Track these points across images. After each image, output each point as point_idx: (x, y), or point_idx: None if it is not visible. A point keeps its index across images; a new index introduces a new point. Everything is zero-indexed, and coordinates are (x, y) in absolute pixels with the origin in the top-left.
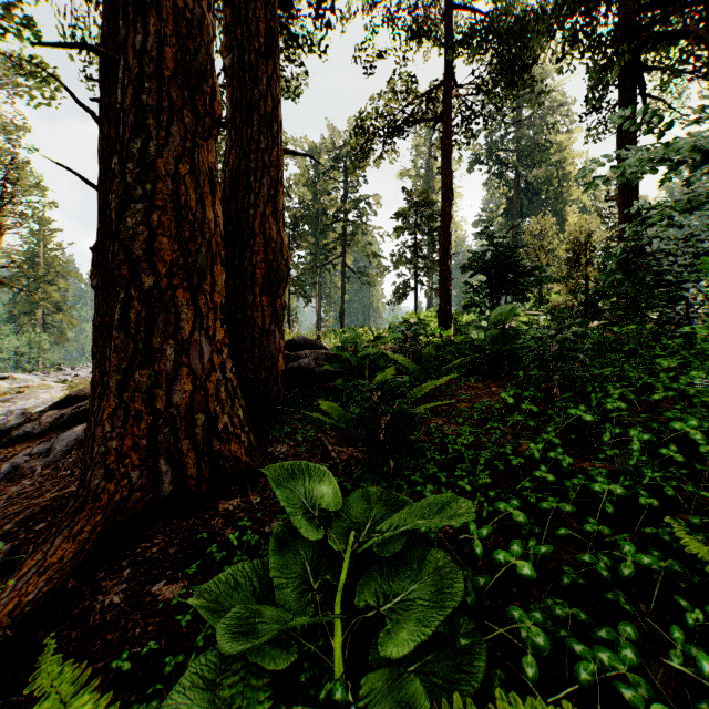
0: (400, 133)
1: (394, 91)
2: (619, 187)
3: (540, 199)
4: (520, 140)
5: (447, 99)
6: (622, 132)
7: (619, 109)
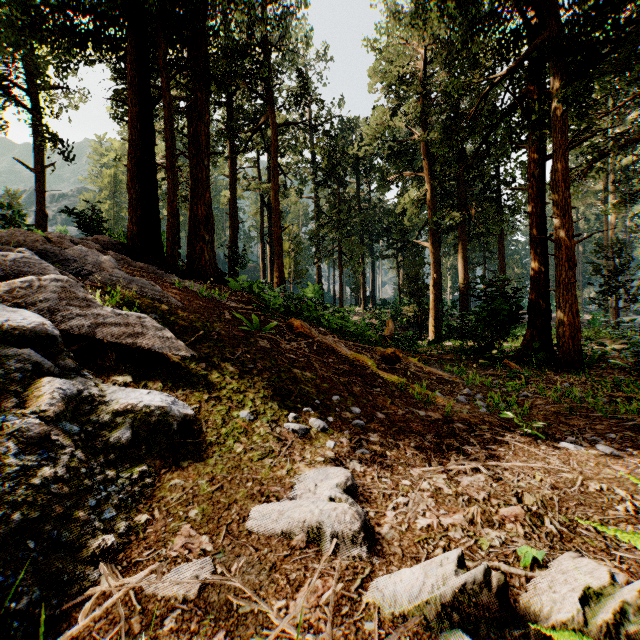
0: None
1: None
2: None
3: None
4: None
5: None
6: None
7: None
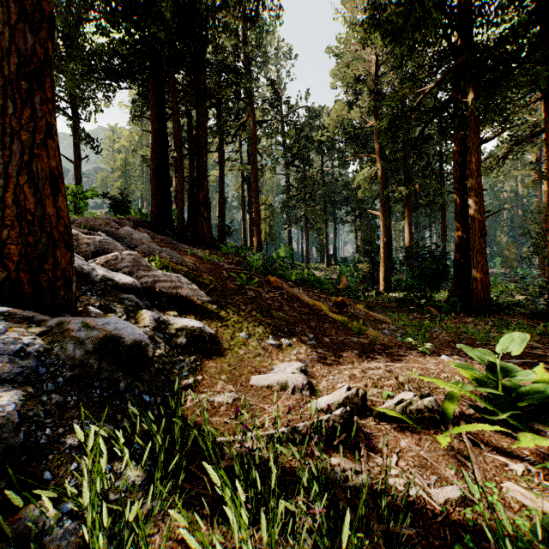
0: None
1: None
2: None
3: None
4: None
5: None
6: None
7: None
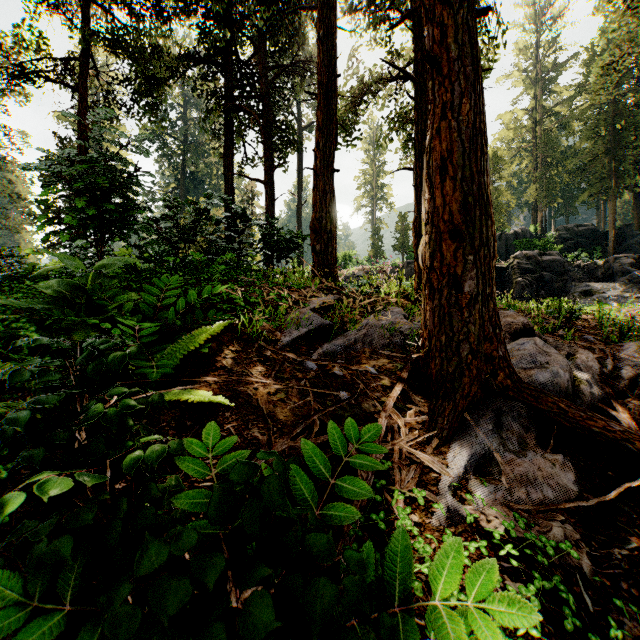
0: (31, 81)
1: (19, 39)
2: (225, 193)
3: (204, 188)
4: (186, 133)
5: (83, 73)
6: (226, 157)
7: (225, 141)
